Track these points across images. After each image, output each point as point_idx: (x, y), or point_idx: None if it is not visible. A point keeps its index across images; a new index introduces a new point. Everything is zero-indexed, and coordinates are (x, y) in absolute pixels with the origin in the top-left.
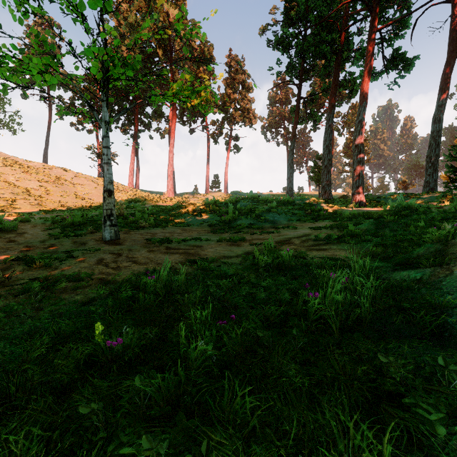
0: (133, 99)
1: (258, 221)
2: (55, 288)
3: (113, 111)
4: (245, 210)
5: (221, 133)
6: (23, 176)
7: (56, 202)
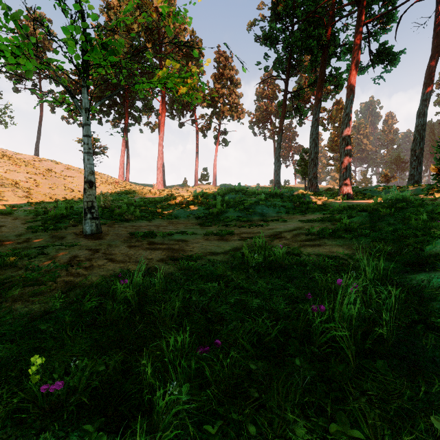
0: (124, 93)
1: (247, 213)
2: (7, 295)
3: (103, 104)
4: (234, 202)
5: (210, 127)
6: (12, 168)
7: (44, 194)
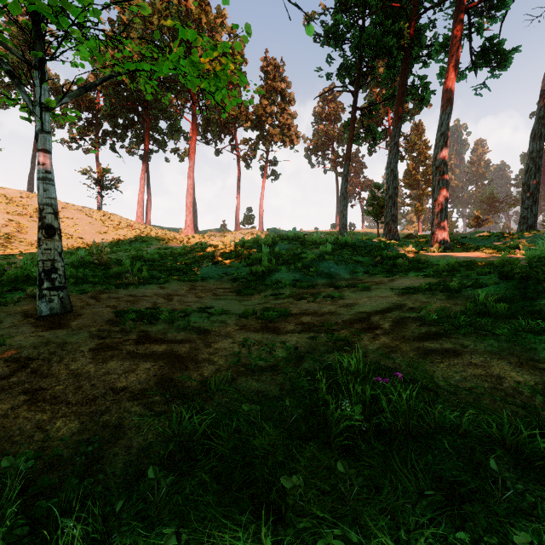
0: (143, 110)
1: (307, 274)
2: None
3: (117, 125)
4: (287, 256)
5: (255, 154)
6: None
7: (30, 242)
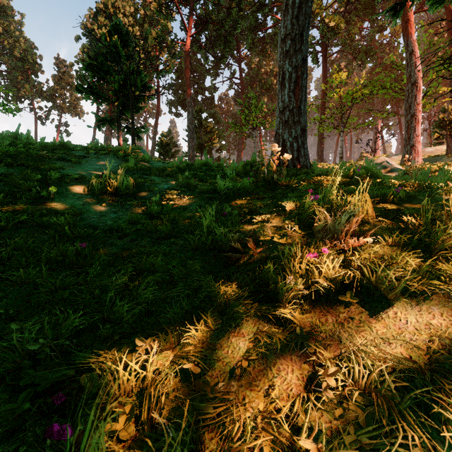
0: None
1: None
2: None
3: None
4: None
5: (48, 118)
6: None
7: None
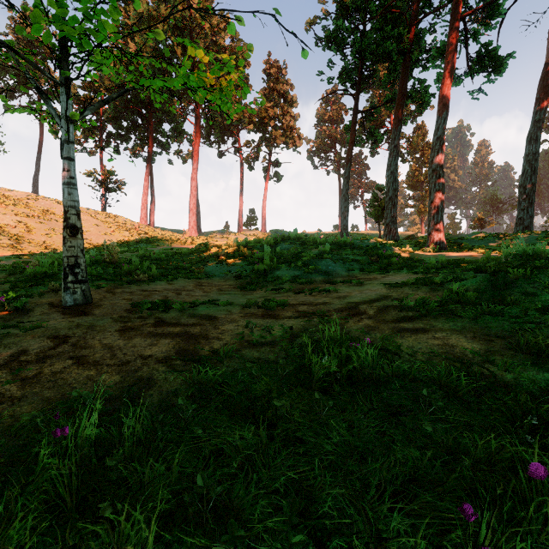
0: (147, 113)
1: (306, 271)
2: None
3: (121, 127)
4: (288, 255)
5: (258, 156)
6: None
7: (38, 243)
